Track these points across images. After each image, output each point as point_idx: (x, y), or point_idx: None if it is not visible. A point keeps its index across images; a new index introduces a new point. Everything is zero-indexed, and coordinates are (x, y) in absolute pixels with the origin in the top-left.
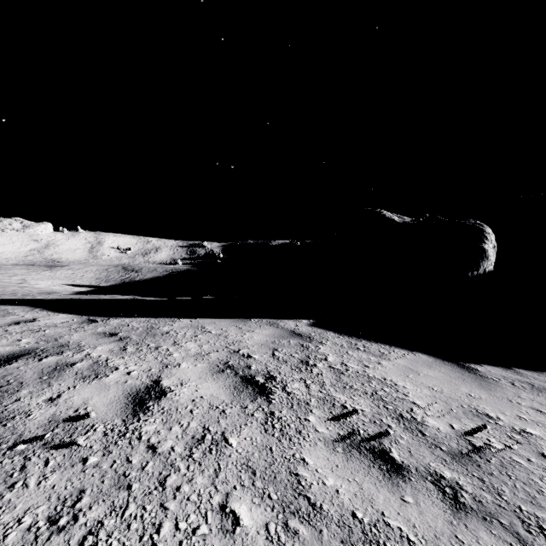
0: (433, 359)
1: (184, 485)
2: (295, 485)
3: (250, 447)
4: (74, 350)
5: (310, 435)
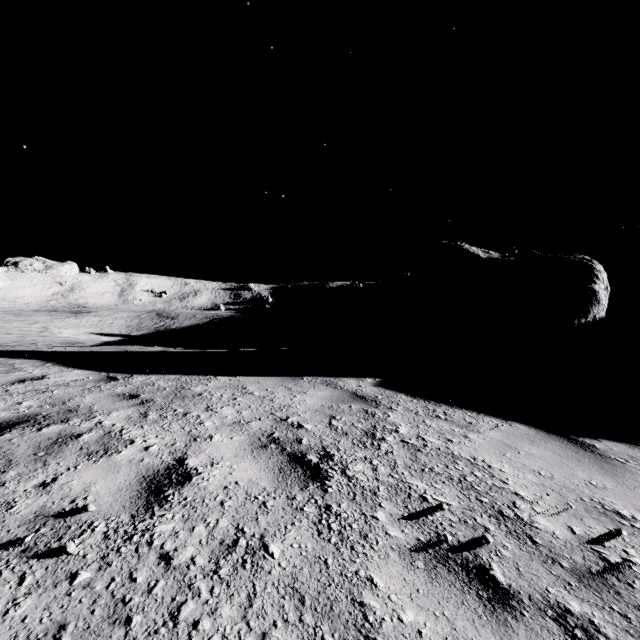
0: (535, 431)
1: (204, 618)
2: (360, 622)
3: (297, 559)
4: (83, 416)
5: (378, 541)
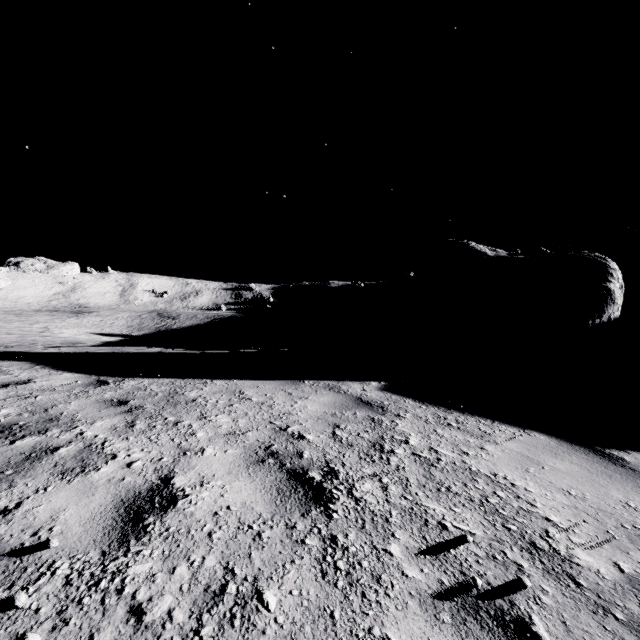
0: (557, 442)
1: None
2: None
3: (298, 611)
4: (64, 426)
5: (394, 585)
